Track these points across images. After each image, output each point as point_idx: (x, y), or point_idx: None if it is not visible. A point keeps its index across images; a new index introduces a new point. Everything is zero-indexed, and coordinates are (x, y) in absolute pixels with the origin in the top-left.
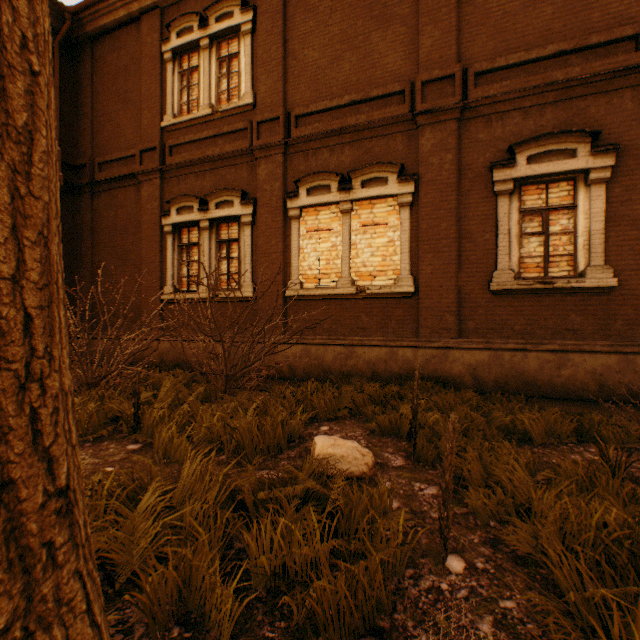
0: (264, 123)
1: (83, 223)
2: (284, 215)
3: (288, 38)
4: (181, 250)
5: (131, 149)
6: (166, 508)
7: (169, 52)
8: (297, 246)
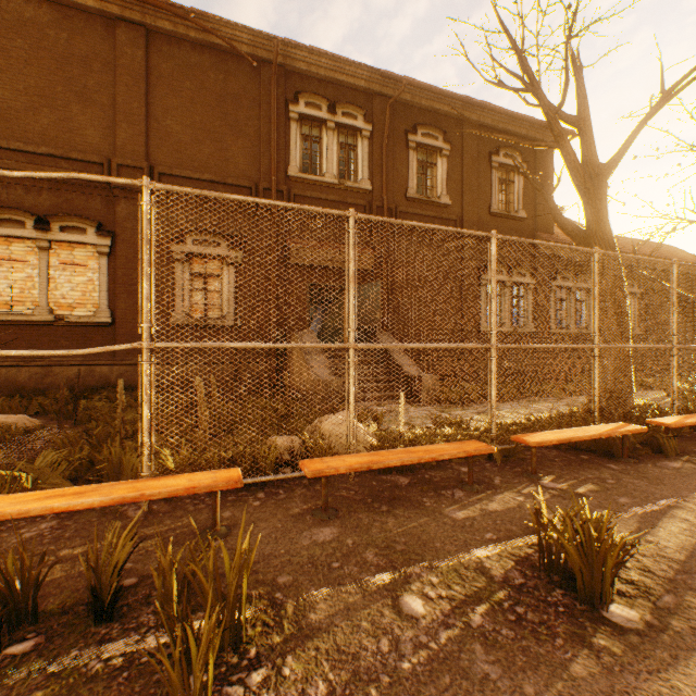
0: None
1: None
2: None
3: None
4: None
5: None
6: None
7: None
8: None
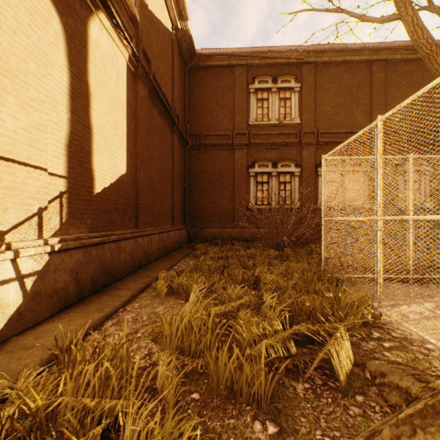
0: (305, 133)
1: (192, 166)
2: (314, 173)
3: (316, 99)
4: (257, 184)
5: (227, 131)
6: None
7: (253, 89)
8: (321, 187)
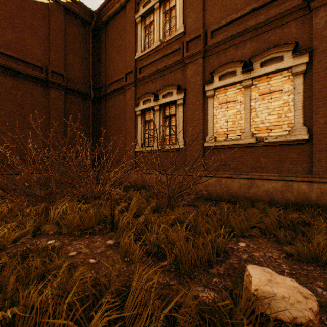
0: (190, 41)
1: (101, 115)
2: (203, 96)
3: None
4: (145, 124)
5: (121, 74)
6: (117, 319)
7: (139, 18)
8: (212, 114)
